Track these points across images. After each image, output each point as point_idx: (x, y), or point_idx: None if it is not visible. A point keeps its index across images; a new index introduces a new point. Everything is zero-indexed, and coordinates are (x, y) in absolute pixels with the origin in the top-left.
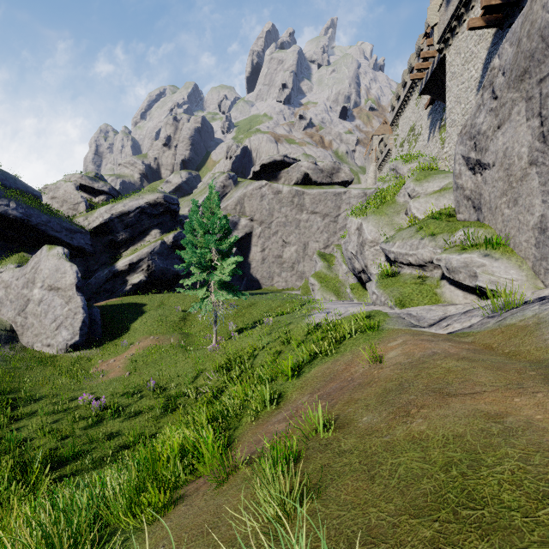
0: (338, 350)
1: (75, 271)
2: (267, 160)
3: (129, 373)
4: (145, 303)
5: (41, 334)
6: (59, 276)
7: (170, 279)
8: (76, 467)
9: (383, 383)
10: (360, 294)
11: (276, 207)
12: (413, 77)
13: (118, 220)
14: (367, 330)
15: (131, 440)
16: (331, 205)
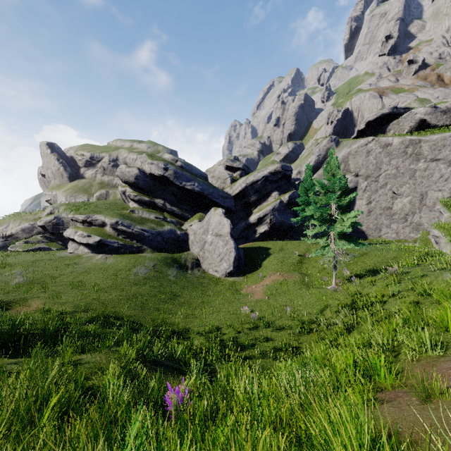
0: None
1: (229, 224)
2: (373, 117)
3: (267, 297)
4: (269, 247)
5: (212, 264)
6: (221, 227)
7: (285, 229)
8: (252, 353)
9: None
10: None
11: (384, 160)
12: None
13: (250, 187)
14: None
15: (283, 346)
16: None
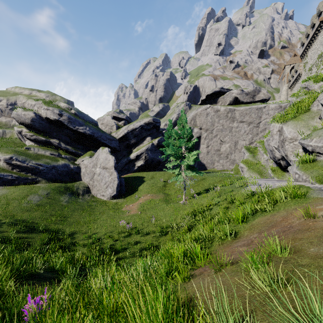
0: (273, 208)
1: (114, 159)
2: (210, 92)
3: (140, 212)
4: (144, 176)
5: (100, 190)
6: (107, 162)
7: (155, 163)
8: (124, 255)
9: (320, 230)
10: (279, 174)
11: (216, 120)
12: (321, 19)
13: (131, 133)
14: (295, 197)
15: (147, 246)
16: (254, 116)
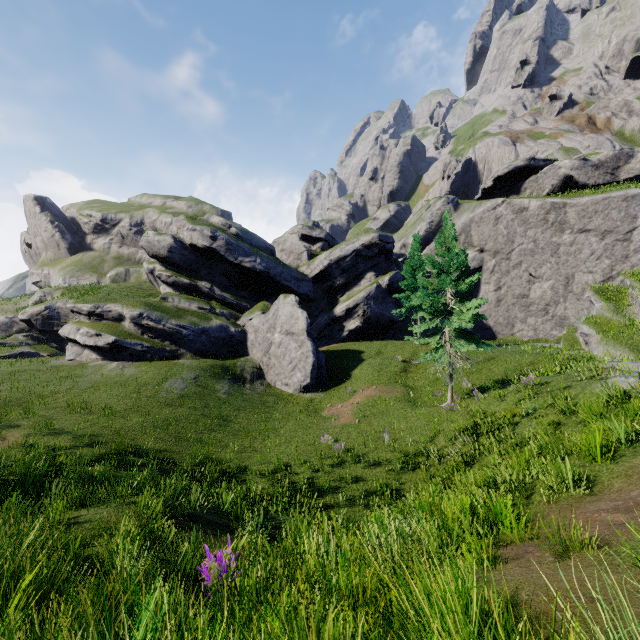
0: None
1: (305, 317)
2: (503, 171)
3: (358, 421)
4: (362, 350)
5: (281, 374)
6: (293, 322)
7: (384, 325)
8: (334, 499)
9: None
10: None
11: (518, 230)
12: None
13: (336, 266)
14: None
15: (378, 488)
16: (617, 216)
